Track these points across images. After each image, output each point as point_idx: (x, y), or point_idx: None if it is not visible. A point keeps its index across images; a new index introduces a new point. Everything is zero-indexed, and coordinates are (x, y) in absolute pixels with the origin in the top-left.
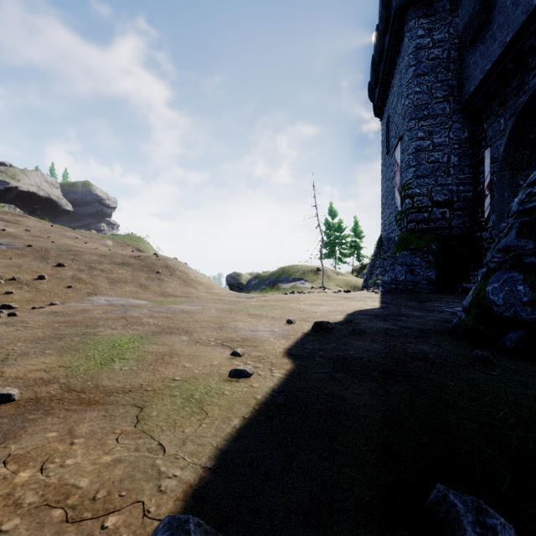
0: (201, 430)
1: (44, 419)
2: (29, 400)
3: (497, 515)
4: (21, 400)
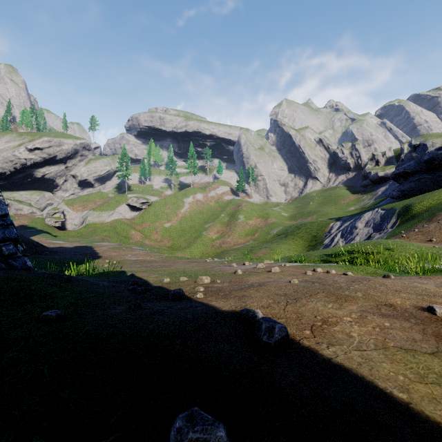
0: (382, 370)
1: (408, 322)
2: (438, 319)
3: (181, 420)
4: (438, 317)
